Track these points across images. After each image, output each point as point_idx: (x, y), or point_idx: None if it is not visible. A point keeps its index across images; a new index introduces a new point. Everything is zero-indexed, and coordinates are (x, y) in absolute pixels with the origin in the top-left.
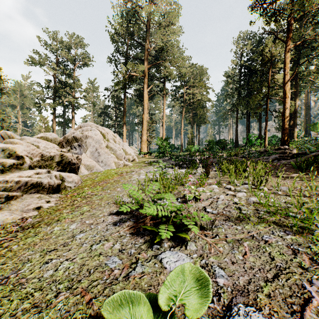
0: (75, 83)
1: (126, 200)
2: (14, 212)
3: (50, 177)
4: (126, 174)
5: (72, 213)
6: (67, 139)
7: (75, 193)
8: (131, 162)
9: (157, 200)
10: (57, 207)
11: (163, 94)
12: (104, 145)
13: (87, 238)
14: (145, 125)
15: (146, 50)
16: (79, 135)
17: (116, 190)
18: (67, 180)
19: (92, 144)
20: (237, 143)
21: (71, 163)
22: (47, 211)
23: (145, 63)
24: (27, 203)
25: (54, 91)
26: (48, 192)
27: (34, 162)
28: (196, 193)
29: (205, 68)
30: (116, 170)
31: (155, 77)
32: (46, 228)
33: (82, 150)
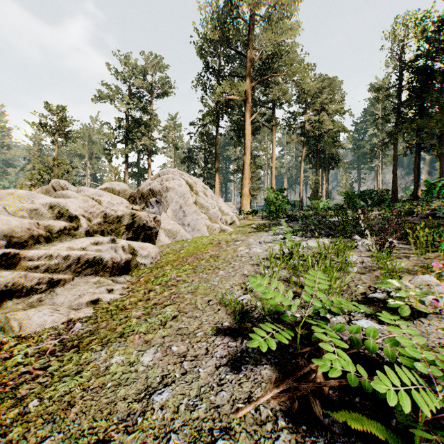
0: (152, 120)
1: (243, 300)
2: (59, 307)
3: (114, 250)
4: (227, 245)
5: (146, 320)
6: (141, 193)
7: (151, 276)
8: (230, 226)
9: (308, 305)
10: (123, 303)
11: (273, 125)
12: (191, 201)
13: (179, 407)
14: (247, 172)
15: (248, 61)
16: (156, 187)
17: (217, 273)
18: (140, 253)
19: (175, 200)
20: (396, 195)
21: (146, 227)
22: (107, 310)
23: (248, 80)
24: (78, 293)
25: (126, 133)
26: (111, 274)
27: (93, 226)
28: (396, 293)
29: (338, 81)
30: (209, 237)
31: (261, 101)
32: (99, 355)
33: (162, 209)
